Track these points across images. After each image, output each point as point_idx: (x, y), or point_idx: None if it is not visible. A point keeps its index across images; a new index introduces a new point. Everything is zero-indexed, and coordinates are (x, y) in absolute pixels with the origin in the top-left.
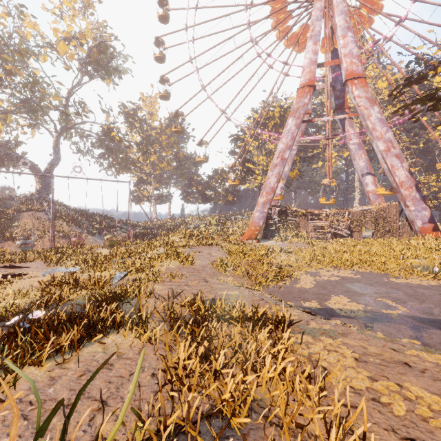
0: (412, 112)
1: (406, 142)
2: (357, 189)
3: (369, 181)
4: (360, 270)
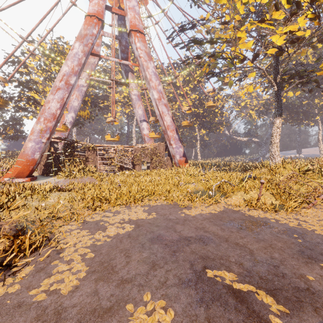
0: (188, 50)
1: (170, 97)
2: (134, 137)
3: (145, 126)
4: (150, 204)
